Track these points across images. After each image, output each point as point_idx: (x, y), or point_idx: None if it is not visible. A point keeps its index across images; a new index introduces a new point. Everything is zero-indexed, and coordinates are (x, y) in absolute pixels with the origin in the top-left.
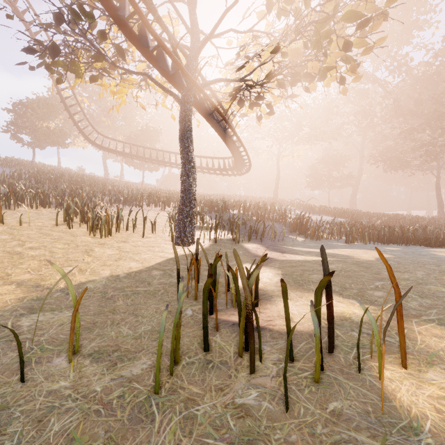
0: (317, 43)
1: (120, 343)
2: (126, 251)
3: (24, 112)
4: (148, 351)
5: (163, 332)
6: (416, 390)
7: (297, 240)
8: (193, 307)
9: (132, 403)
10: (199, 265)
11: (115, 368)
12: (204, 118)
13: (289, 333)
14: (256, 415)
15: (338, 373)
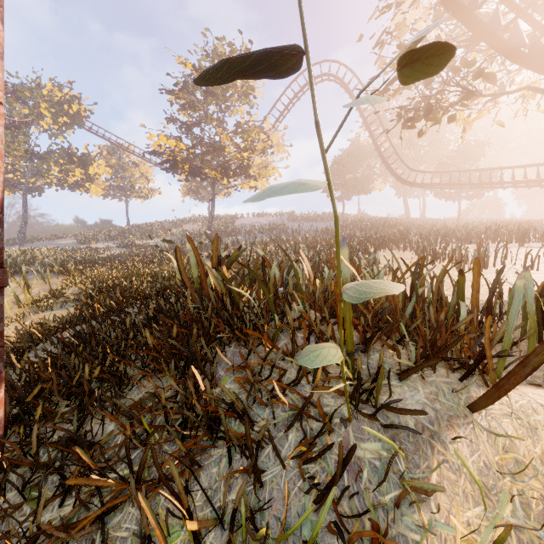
0: None
1: None
2: None
3: (338, 171)
4: None
5: None
6: None
7: None
8: None
9: None
10: None
11: None
12: None
13: None
14: None
15: None
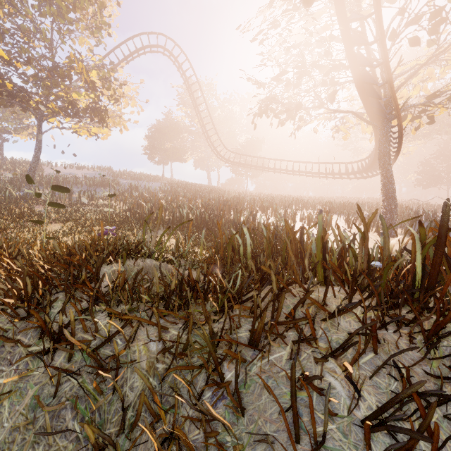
0: None
1: None
2: None
3: (160, 137)
4: None
5: None
6: None
7: None
8: None
9: None
10: None
11: None
12: (375, 136)
13: None
14: None
15: None
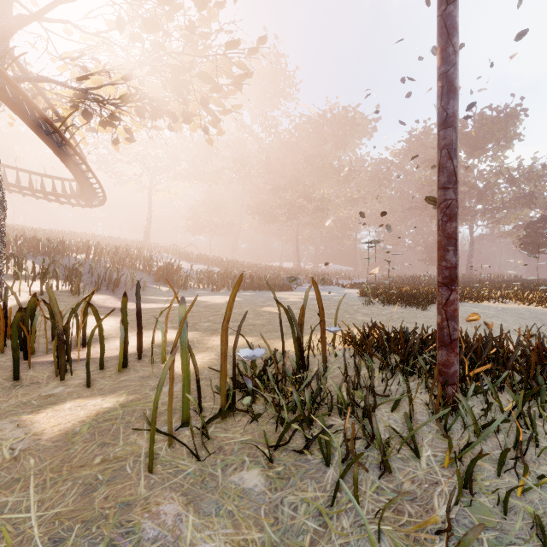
0: (175, 88)
1: None
2: None
3: None
4: None
5: None
6: None
7: (162, 290)
8: None
9: None
10: (8, 316)
11: None
12: (23, 121)
13: (102, 348)
14: (59, 395)
15: (138, 367)
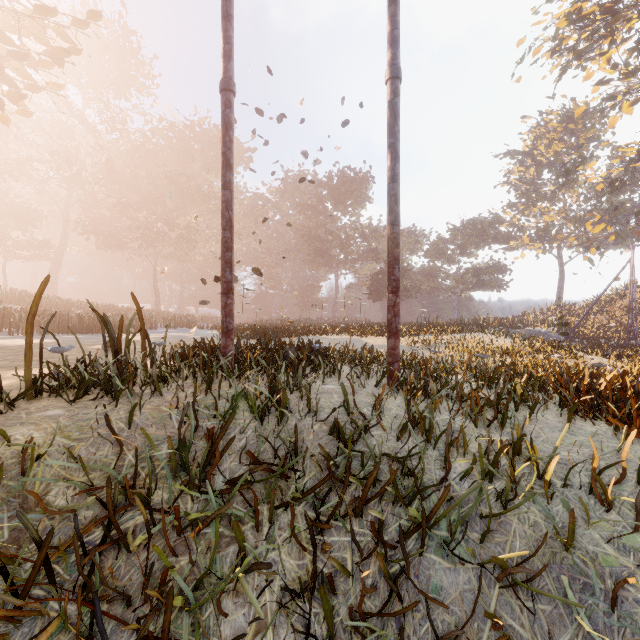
0: None
1: None
2: None
3: None
4: None
5: None
6: None
7: None
8: None
9: None
10: None
11: None
12: None
13: None
14: None
15: None
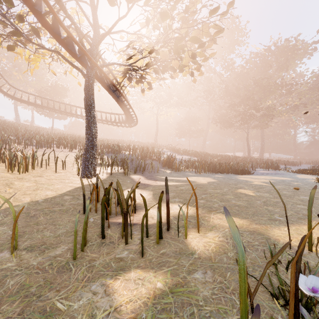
0: (176, 51)
1: (45, 240)
2: (42, 183)
3: None
4: (65, 242)
5: (76, 227)
6: (200, 240)
7: (166, 172)
8: (94, 217)
9: (58, 266)
10: (98, 190)
11: (44, 253)
12: (103, 87)
13: (147, 222)
14: (125, 260)
15: (169, 239)
